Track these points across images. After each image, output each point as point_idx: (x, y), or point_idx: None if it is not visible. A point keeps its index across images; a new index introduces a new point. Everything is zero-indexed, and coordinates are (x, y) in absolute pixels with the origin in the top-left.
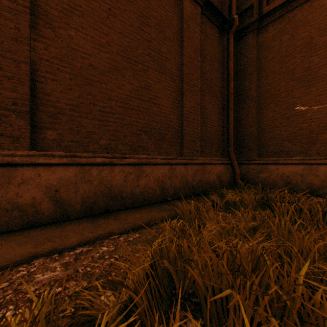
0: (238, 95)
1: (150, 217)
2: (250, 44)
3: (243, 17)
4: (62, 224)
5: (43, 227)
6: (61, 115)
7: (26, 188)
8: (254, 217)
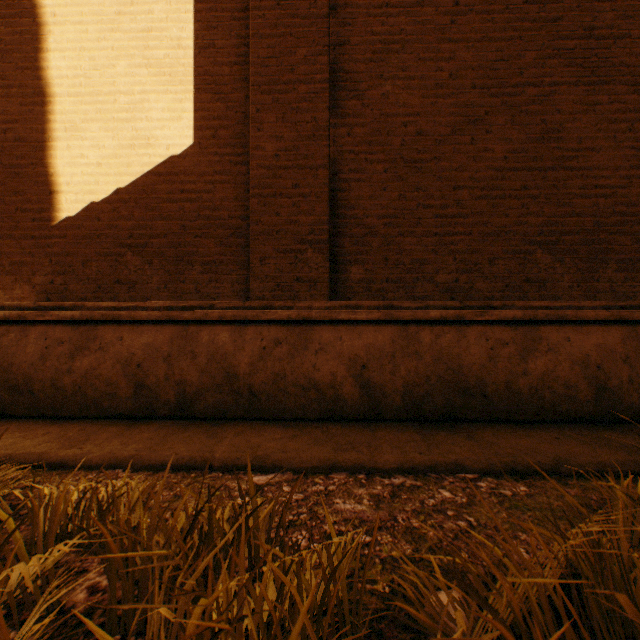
0: None
1: (559, 455)
2: None
3: None
4: (371, 425)
5: (345, 422)
6: (369, 237)
7: (324, 358)
8: None
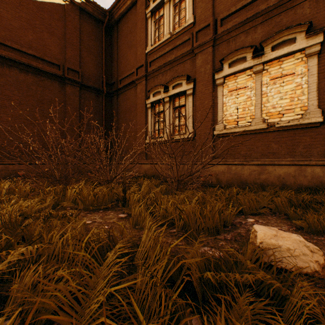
0: (112, 127)
1: None
2: (115, 101)
3: (113, 86)
4: None
5: None
6: None
7: None
8: None
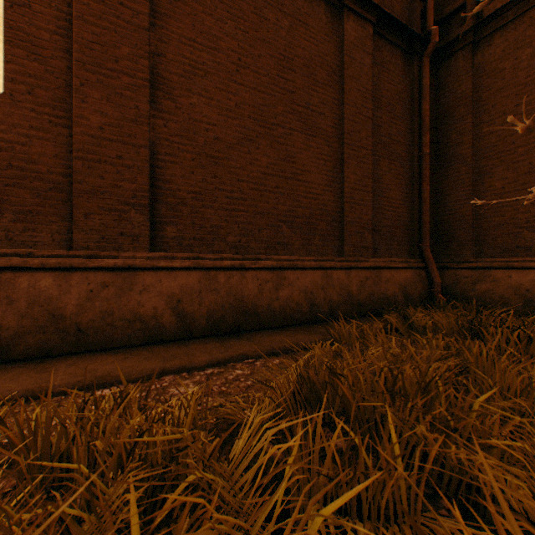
0: (439, 155)
1: (294, 341)
2: (459, 70)
3: (448, 25)
4: (186, 342)
5: (165, 343)
6: (181, 206)
7: (148, 296)
8: (447, 346)
